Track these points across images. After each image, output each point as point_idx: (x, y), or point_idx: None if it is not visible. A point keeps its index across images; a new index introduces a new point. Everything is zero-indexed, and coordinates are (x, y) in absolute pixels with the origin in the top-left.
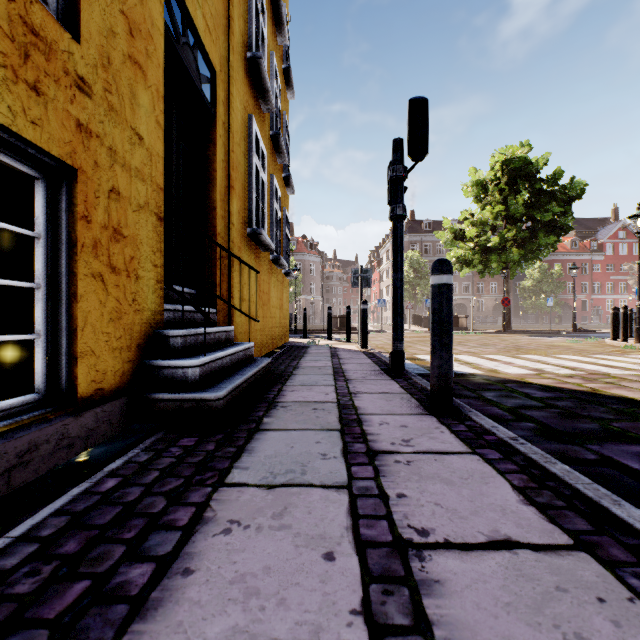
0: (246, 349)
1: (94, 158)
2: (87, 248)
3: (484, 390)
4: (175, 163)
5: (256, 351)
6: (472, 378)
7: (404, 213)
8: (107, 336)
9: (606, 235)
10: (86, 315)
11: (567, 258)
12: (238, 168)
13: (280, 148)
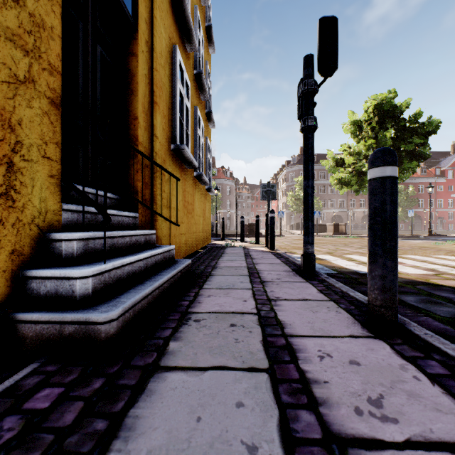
0: (165, 252)
1: None
2: None
3: (400, 293)
4: (91, 65)
5: (181, 252)
6: None
7: (315, 124)
8: None
9: (447, 164)
10: None
11: (418, 181)
12: (162, 88)
13: (203, 86)
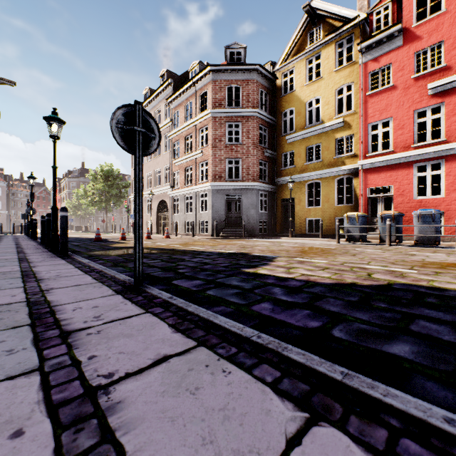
0: None
1: None
2: None
3: None
4: None
5: None
6: None
7: None
8: None
9: None
10: None
11: None
12: None
13: None
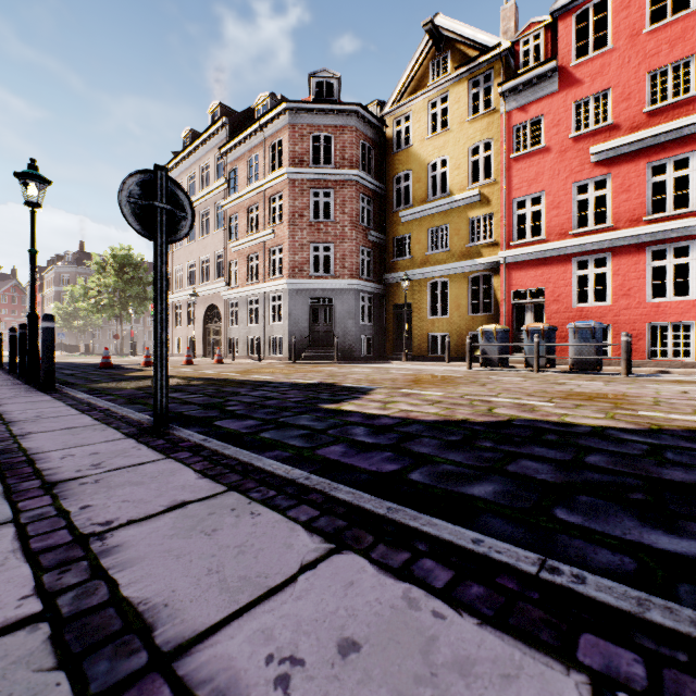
0: None
1: None
2: None
3: None
4: None
5: None
6: None
7: None
8: None
9: None
10: None
11: None
12: None
13: None
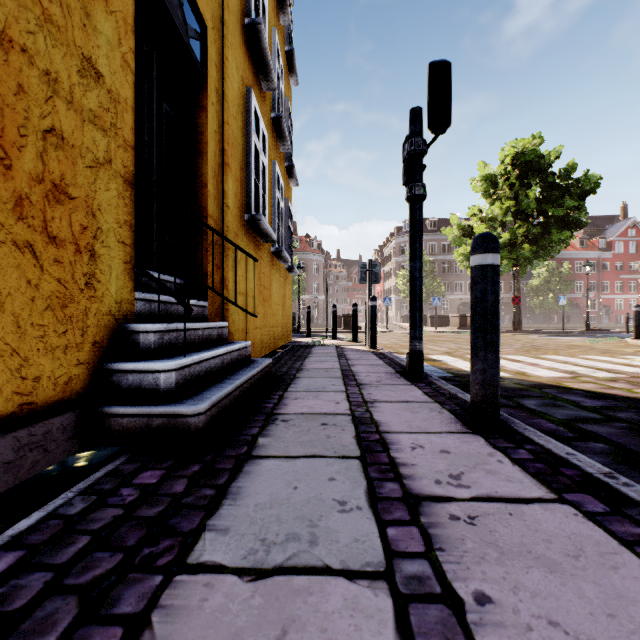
0: (242, 348)
1: (17, 79)
2: (4, 204)
3: (521, 397)
4: (156, 127)
5: (256, 351)
6: (501, 382)
7: (424, 193)
8: (41, 330)
9: (615, 233)
10: (2, 299)
11: (575, 257)
12: (234, 144)
13: (282, 133)
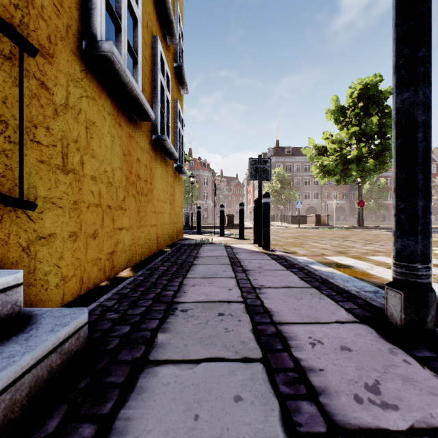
0: None
1: None
2: None
3: None
4: None
5: (119, 261)
6: None
7: None
8: None
9: None
10: None
11: (386, 175)
12: None
13: (167, 14)
